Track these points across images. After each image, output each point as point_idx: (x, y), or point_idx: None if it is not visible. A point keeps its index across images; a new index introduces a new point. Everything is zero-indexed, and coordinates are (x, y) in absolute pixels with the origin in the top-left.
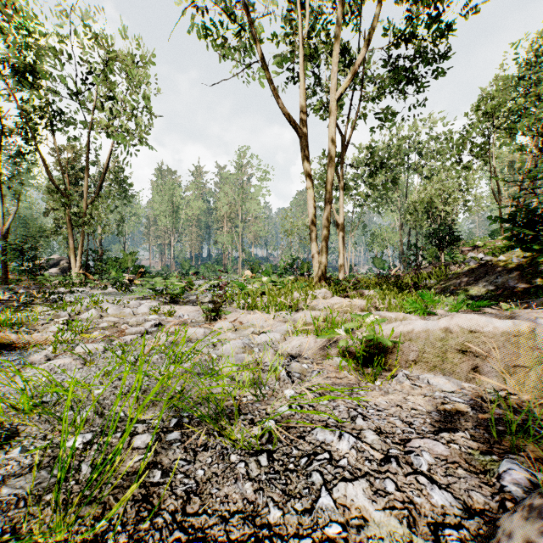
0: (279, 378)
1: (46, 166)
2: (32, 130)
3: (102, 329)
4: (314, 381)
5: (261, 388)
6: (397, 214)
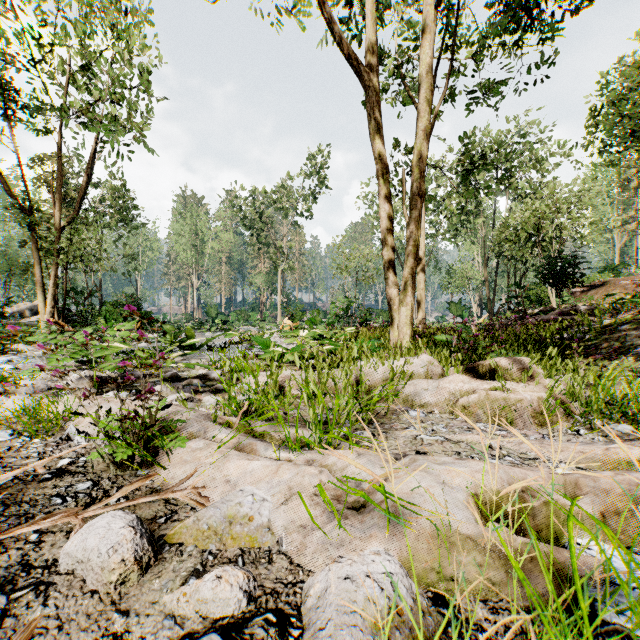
0: None
1: (1, 172)
2: None
3: None
4: None
5: None
6: (477, 248)
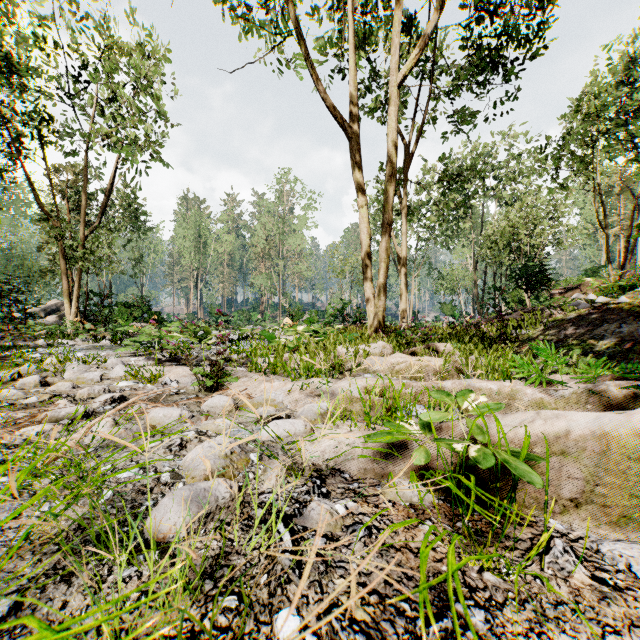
0: (274, 558)
1: (32, 187)
2: (16, 142)
3: (22, 408)
4: (356, 565)
5: (197, 636)
6: (470, 250)
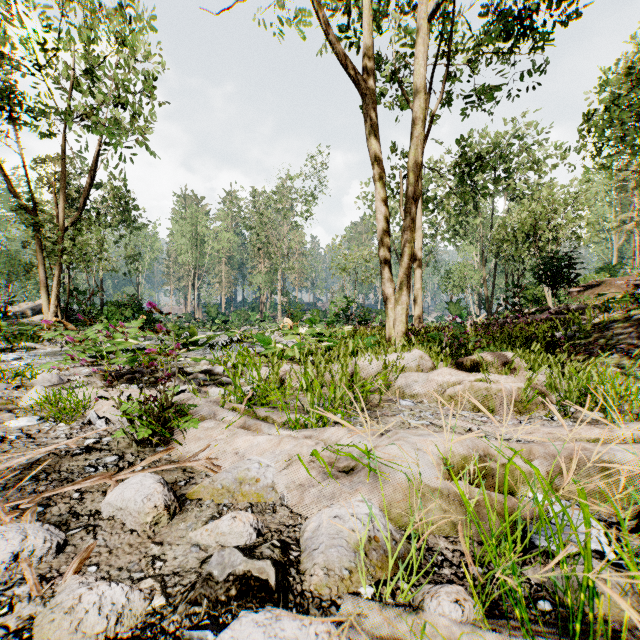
0: None
1: (6, 173)
2: None
3: None
4: None
5: None
6: (476, 248)
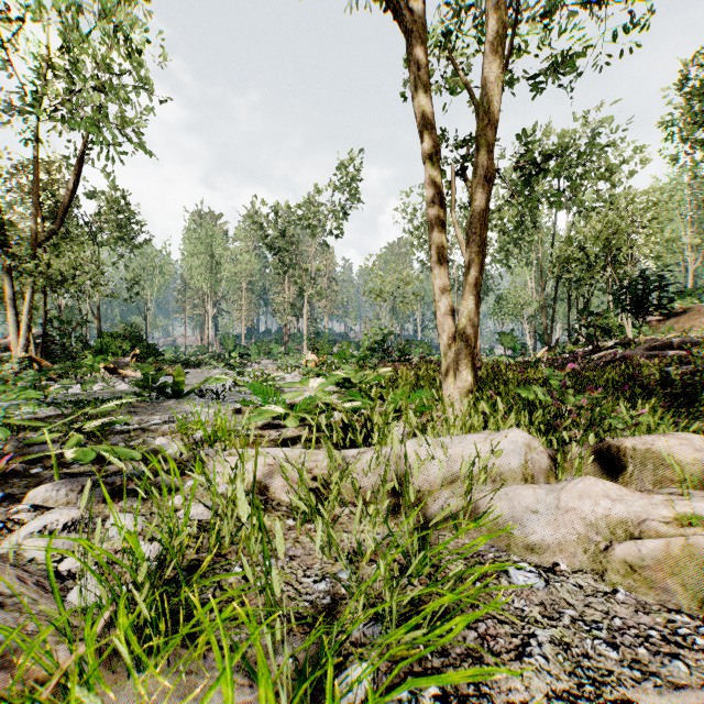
0: None
1: None
2: None
3: None
4: None
5: None
6: (530, 271)
